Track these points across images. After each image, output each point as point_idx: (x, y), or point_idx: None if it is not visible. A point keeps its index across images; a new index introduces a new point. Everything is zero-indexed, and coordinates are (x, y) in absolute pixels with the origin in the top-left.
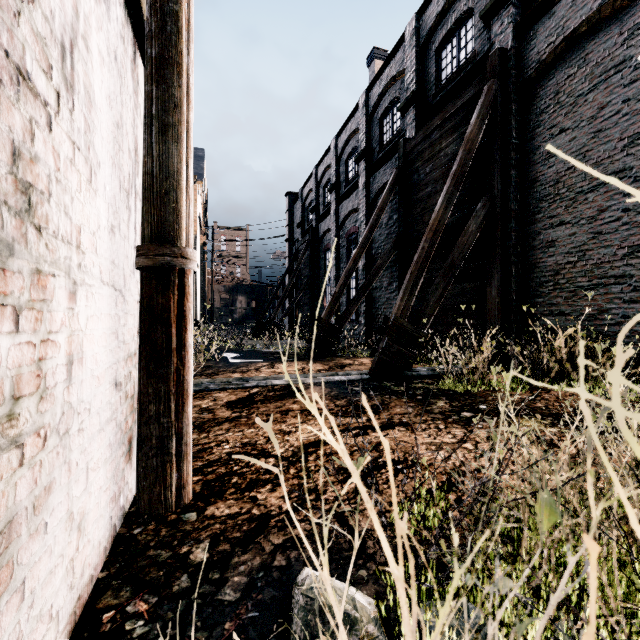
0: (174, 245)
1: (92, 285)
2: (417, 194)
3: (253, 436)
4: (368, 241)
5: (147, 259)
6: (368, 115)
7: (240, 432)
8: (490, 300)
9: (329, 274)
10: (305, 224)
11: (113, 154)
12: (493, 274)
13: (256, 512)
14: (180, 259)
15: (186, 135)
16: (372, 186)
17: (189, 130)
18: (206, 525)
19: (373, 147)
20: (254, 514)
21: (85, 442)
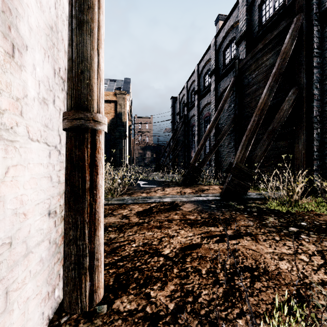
0: (87, 111)
1: (15, 141)
2: (247, 90)
3: (150, 238)
4: (217, 119)
5: (67, 122)
6: (216, 50)
7: (143, 234)
8: (298, 152)
9: (194, 139)
10: (181, 113)
11: (45, 47)
12: (300, 135)
13: (149, 310)
14: (92, 122)
15: (97, 30)
16: (218, 89)
17: (100, 27)
18: (111, 320)
19: (219, 67)
20: (147, 313)
21: (3, 272)
